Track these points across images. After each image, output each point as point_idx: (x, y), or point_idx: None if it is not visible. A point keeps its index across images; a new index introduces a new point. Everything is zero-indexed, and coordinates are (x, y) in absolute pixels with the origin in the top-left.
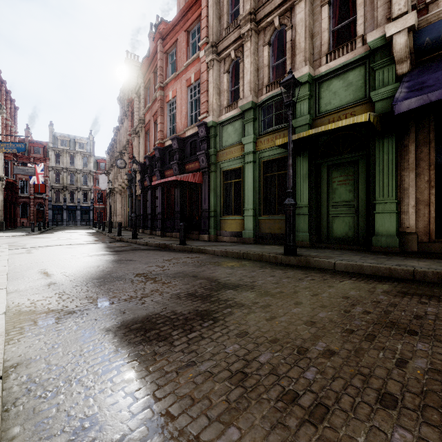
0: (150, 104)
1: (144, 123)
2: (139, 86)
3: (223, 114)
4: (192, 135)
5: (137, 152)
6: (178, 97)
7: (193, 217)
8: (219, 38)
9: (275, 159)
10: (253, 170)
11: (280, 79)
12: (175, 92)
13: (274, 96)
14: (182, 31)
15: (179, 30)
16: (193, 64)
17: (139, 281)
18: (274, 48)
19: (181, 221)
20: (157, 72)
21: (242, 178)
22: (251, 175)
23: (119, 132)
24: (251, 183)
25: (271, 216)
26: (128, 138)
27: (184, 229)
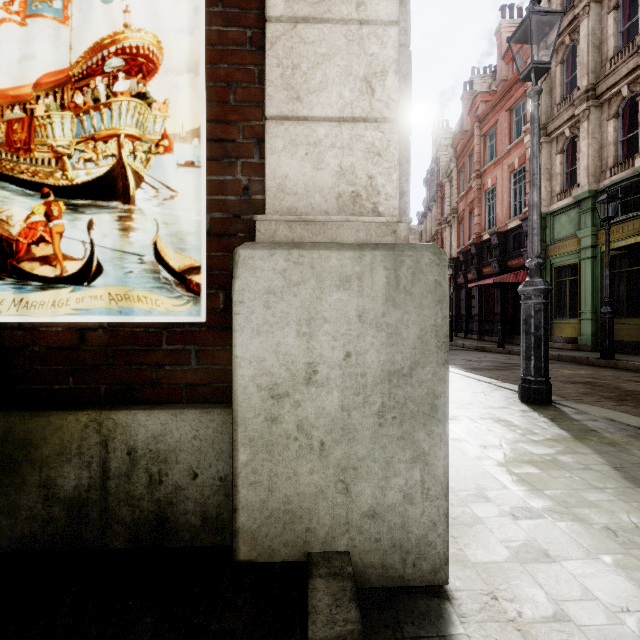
0: (465, 192)
1: (457, 213)
2: (451, 170)
3: (554, 202)
4: (515, 227)
5: (448, 244)
6: (498, 185)
7: (517, 320)
8: (549, 115)
9: (623, 253)
10: (591, 268)
11: (628, 159)
12: (495, 180)
13: (619, 181)
14: (503, 111)
15: (499, 109)
16: (517, 147)
17: (465, 361)
18: (624, 118)
19: (501, 324)
20: (472, 155)
21: (579, 276)
22: (588, 273)
23: (425, 219)
24: (589, 282)
25: (617, 320)
26: (437, 228)
27: (502, 333)
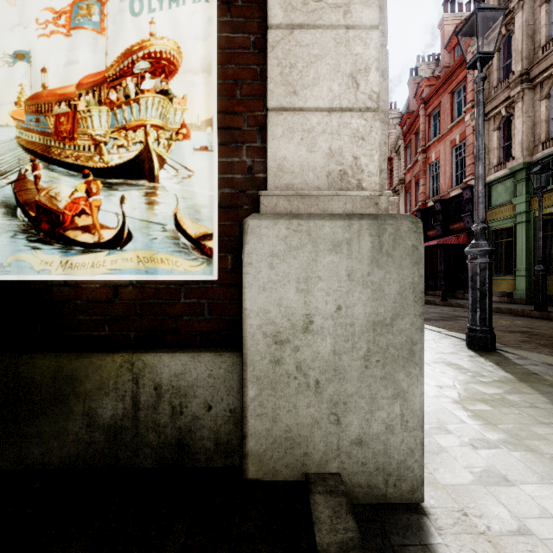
0: (411, 165)
1: (404, 183)
2: (399, 146)
3: (491, 173)
4: (456, 195)
5: (396, 210)
6: (441, 159)
7: (458, 277)
8: (487, 96)
9: None
10: (525, 231)
11: None
12: (438, 154)
13: (551, 154)
14: (446, 93)
15: (442, 92)
16: (458, 125)
17: None
18: None
19: (444, 280)
20: (418, 132)
21: (514, 238)
22: (523, 236)
23: None
24: (523, 243)
25: (548, 277)
26: None
27: (445, 288)
